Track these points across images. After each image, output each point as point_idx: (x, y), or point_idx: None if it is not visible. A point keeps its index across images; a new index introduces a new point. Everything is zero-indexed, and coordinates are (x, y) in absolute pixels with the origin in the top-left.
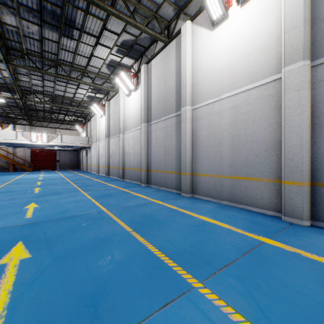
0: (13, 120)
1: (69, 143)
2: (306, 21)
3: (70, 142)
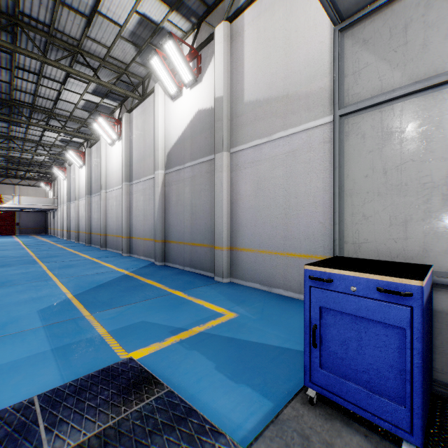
0: None
1: (29, 204)
2: (126, 165)
3: (31, 203)
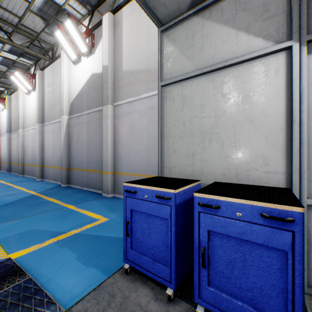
0: None
1: None
2: (39, 110)
3: None
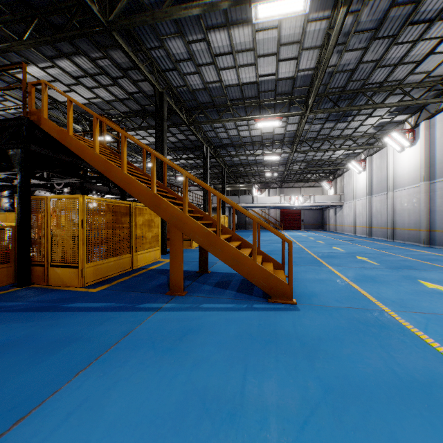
0: (268, 185)
1: (320, 202)
2: None
3: (321, 201)
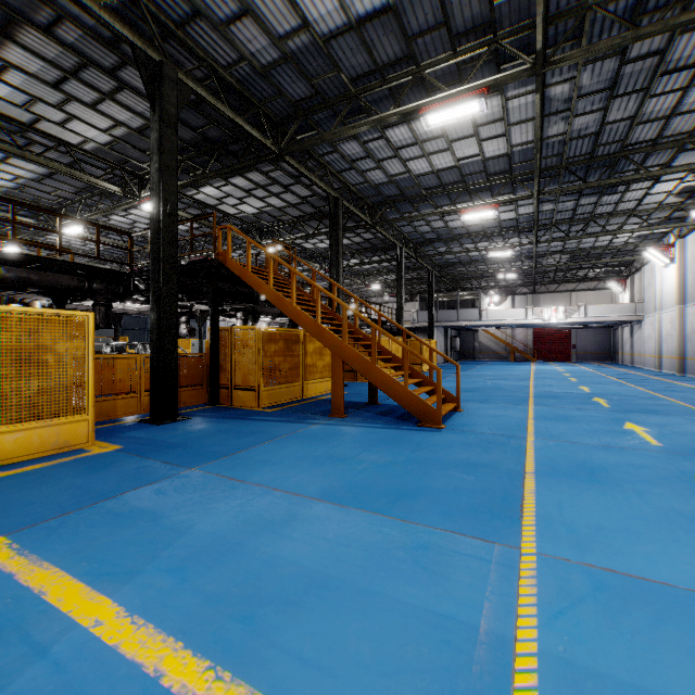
0: (511, 290)
1: (598, 317)
2: None
3: (600, 315)
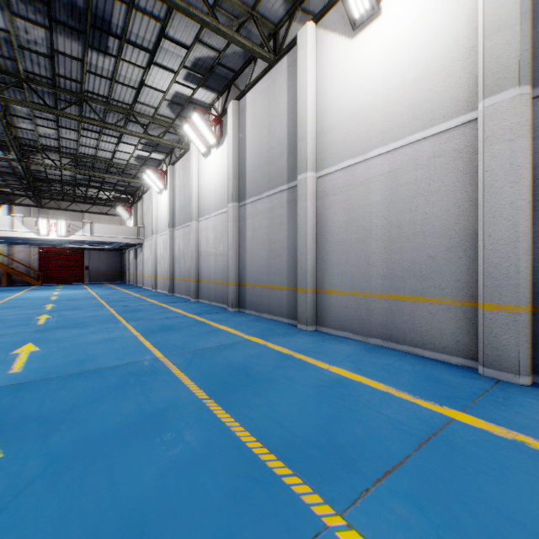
0: (9, 198)
1: (104, 236)
2: (523, 14)
3: (107, 235)
